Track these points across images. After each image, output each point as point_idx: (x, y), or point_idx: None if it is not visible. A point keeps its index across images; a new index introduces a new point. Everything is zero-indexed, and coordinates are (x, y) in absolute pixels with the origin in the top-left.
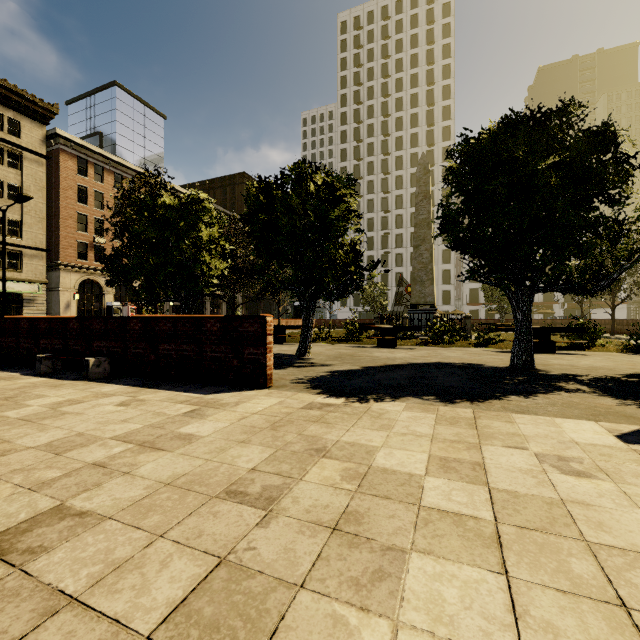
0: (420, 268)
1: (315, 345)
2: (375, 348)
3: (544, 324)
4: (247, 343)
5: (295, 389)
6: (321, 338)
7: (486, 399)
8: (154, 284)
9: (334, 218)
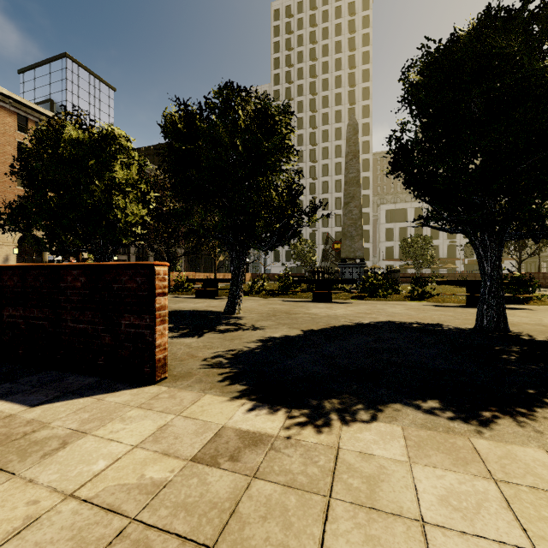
0: (350, 224)
1: (248, 299)
2: (311, 302)
3: (454, 277)
4: (125, 308)
5: (202, 384)
6: (255, 291)
7: (529, 407)
8: (57, 231)
9: (267, 152)
